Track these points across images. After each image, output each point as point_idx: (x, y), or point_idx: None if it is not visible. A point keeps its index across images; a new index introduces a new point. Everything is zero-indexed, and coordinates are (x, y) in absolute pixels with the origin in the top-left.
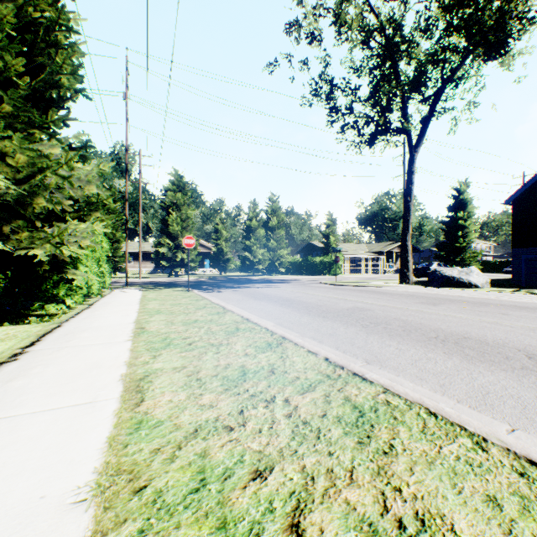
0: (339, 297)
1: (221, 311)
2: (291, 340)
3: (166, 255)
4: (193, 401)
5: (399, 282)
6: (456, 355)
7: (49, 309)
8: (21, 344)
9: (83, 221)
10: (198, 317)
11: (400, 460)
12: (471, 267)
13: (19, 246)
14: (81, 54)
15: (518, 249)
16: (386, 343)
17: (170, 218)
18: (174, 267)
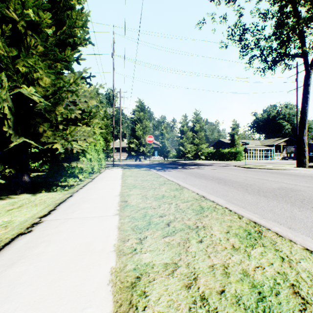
0: (259, 177)
1: (178, 188)
2: (267, 227)
3: (134, 148)
4: None
5: (297, 166)
6: None
7: (70, 181)
8: (41, 212)
9: (88, 125)
10: (163, 192)
11: None
12: None
13: (48, 141)
14: (87, 16)
15: None
16: None
17: (136, 127)
18: (138, 155)
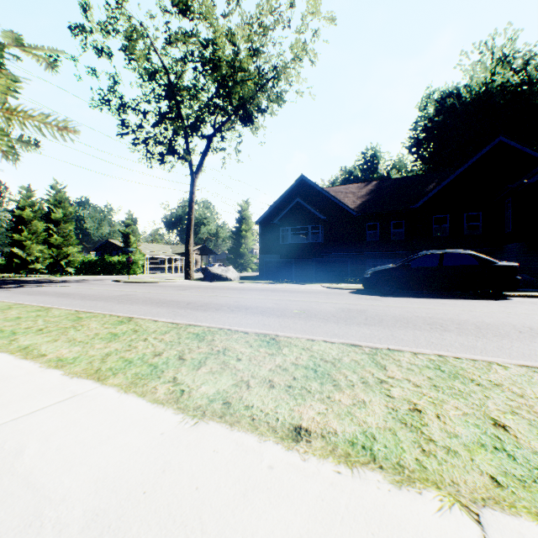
0: (120, 290)
1: None
2: (57, 308)
3: None
4: None
5: (184, 278)
6: (156, 306)
7: None
8: None
9: None
10: None
11: (87, 321)
12: (230, 266)
13: None
14: None
15: (262, 255)
16: (125, 306)
17: None
18: None
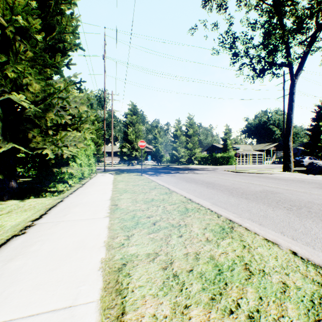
0: (246, 181)
1: (168, 192)
2: (239, 223)
3: (126, 153)
4: (181, 321)
5: (283, 170)
6: None
7: (59, 187)
8: (33, 217)
9: (78, 130)
10: (153, 196)
11: None
12: None
13: (38, 146)
14: (77, 21)
15: None
16: None
17: (129, 131)
18: (131, 160)
